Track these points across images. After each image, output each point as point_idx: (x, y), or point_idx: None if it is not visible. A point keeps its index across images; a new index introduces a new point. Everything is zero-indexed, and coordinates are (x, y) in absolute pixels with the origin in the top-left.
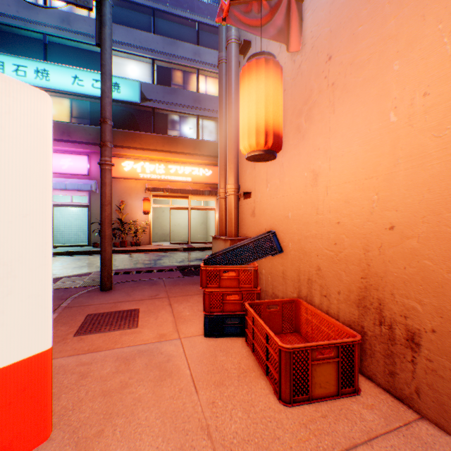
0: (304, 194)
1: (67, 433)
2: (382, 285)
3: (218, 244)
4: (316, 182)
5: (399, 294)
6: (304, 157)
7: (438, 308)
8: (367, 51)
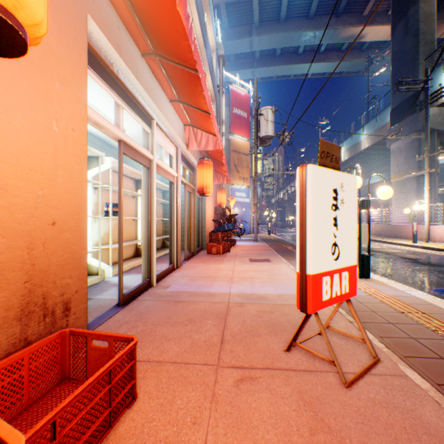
0: None
1: (350, 442)
2: (49, 278)
3: None
4: None
5: (60, 279)
6: None
7: (80, 274)
8: None
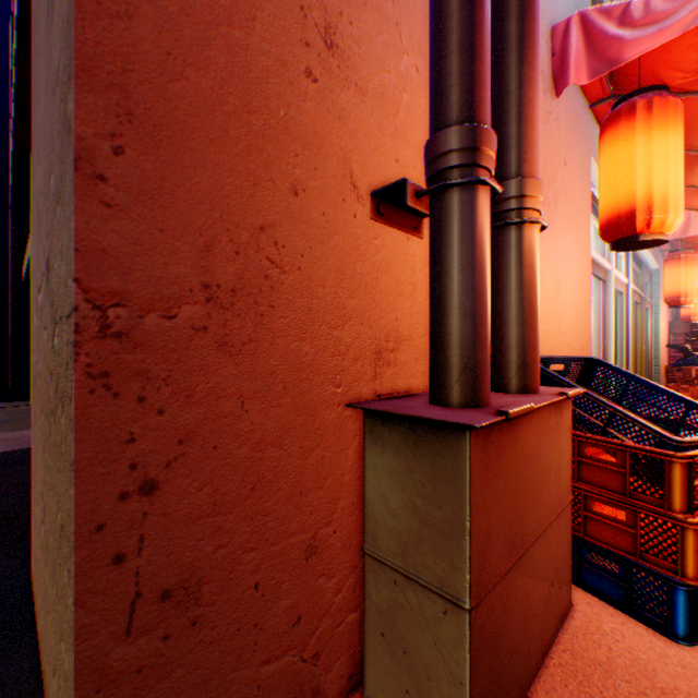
0: (552, 303)
1: None
2: None
3: (526, 442)
4: (559, 293)
5: None
6: (552, 253)
7: None
8: (576, 203)
